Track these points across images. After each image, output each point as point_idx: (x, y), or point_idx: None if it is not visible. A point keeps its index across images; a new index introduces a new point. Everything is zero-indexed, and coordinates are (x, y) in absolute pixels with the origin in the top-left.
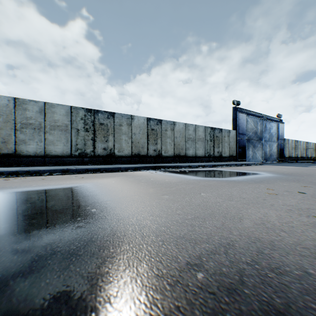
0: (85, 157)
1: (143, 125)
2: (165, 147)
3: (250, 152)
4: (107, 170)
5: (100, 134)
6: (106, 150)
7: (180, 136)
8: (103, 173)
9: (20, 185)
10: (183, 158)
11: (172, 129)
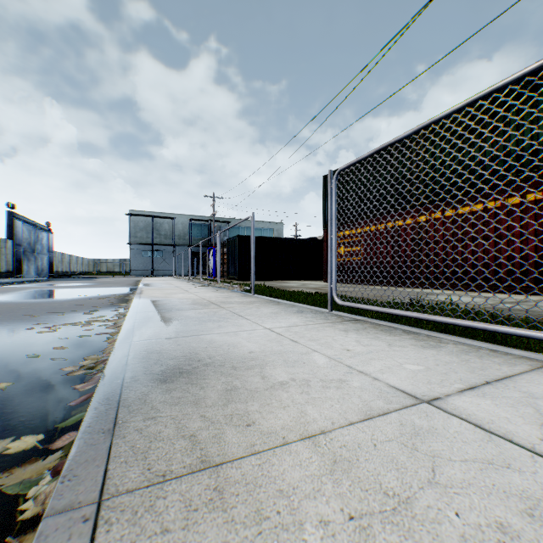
0: None
1: None
2: None
3: (27, 266)
4: None
5: None
6: None
7: None
8: None
9: (9, 291)
10: None
11: None
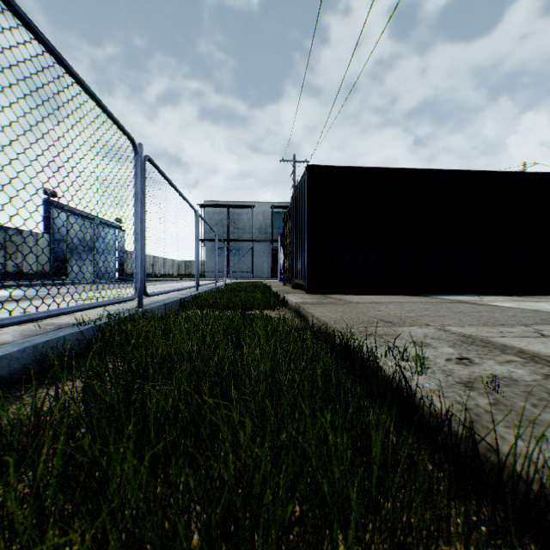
0: None
1: None
2: None
3: (76, 267)
4: None
5: None
6: None
7: None
8: None
9: None
10: None
11: None
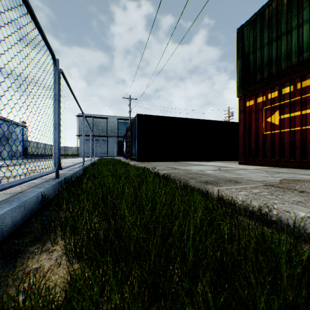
0: None
1: None
2: None
3: None
4: None
5: None
6: None
7: None
8: None
9: None
10: None
11: None
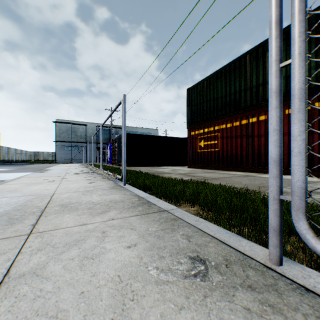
0: None
1: None
2: None
3: None
4: None
5: None
6: None
7: None
8: None
9: None
10: None
11: None
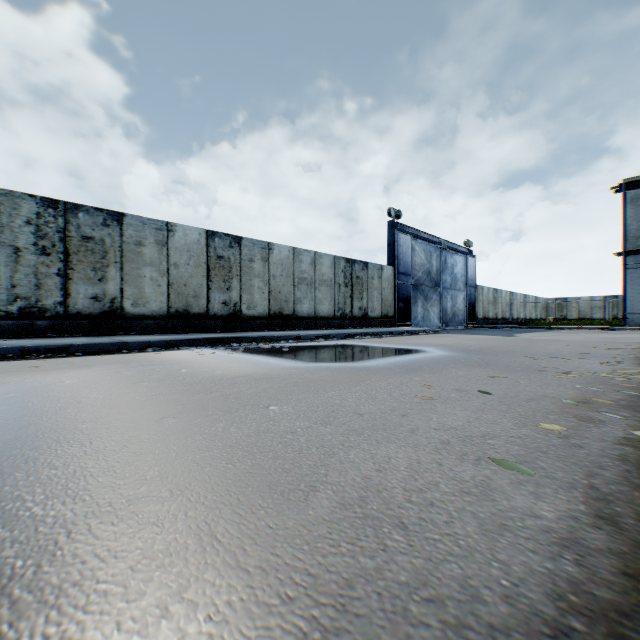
0: (39, 318)
1: (197, 246)
2: (250, 297)
3: (420, 309)
4: (89, 349)
5: (85, 261)
6: (100, 301)
7: (283, 273)
8: (74, 356)
9: None
10: (290, 321)
11: (265, 258)
